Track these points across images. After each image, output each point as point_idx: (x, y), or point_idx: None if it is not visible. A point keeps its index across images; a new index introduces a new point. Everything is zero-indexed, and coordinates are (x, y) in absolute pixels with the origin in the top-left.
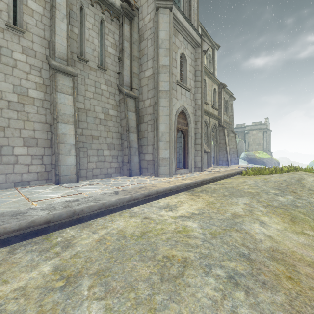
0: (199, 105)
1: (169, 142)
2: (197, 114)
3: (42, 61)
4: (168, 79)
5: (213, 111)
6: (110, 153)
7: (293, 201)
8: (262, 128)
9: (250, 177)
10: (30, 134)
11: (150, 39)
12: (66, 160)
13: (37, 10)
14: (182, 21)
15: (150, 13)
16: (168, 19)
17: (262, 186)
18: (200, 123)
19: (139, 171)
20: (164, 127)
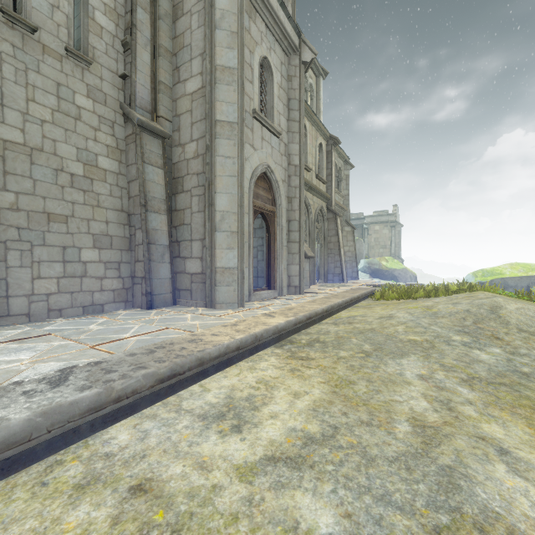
0: (296, 166)
1: (236, 233)
2: (293, 184)
3: None
4: (235, 98)
5: (318, 184)
6: (99, 257)
7: (509, 361)
8: (389, 221)
9: (393, 304)
10: None
11: (196, 13)
12: None
13: None
14: None
15: None
16: None
17: (431, 325)
18: (298, 201)
19: (171, 298)
20: (226, 200)
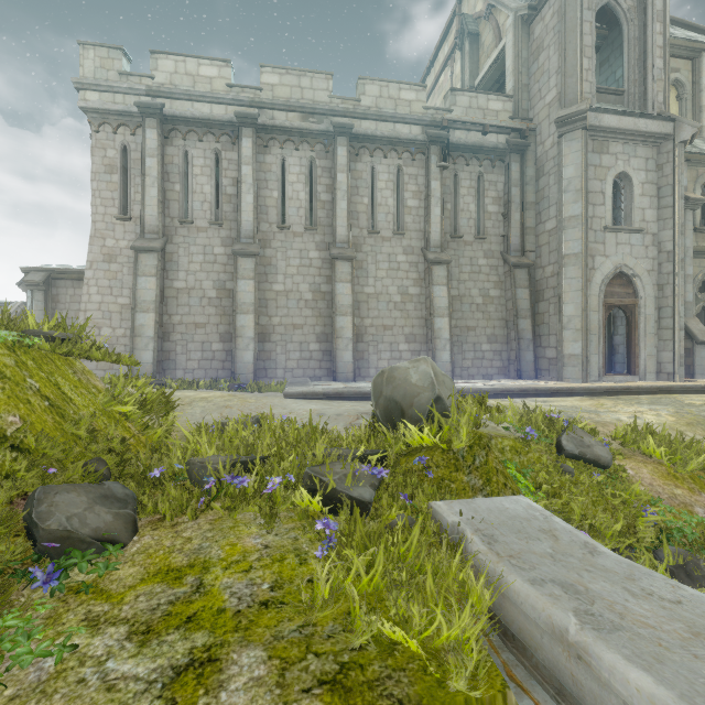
0: (669, 252)
1: (580, 330)
2: (665, 270)
3: (418, 255)
4: (579, 235)
5: None
6: (490, 348)
7: None
8: None
9: None
10: (410, 330)
11: (553, 174)
12: (441, 356)
13: (414, 205)
14: (616, 123)
15: (553, 135)
16: (579, 146)
17: None
18: (672, 287)
19: (533, 374)
20: (572, 308)
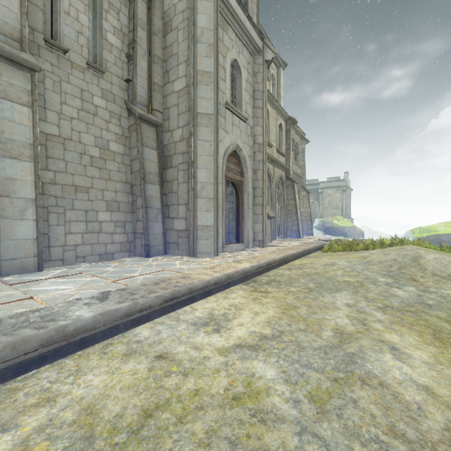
0: (260, 144)
1: (213, 199)
2: (257, 158)
3: None
4: (212, 95)
5: (279, 157)
6: (110, 218)
7: (419, 296)
8: (341, 186)
9: (337, 255)
10: None
11: (182, 29)
12: (14, 230)
13: None
14: (235, 8)
15: None
16: None
17: (363, 270)
18: (261, 172)
19: (163, 249)
20: (205, 174)
